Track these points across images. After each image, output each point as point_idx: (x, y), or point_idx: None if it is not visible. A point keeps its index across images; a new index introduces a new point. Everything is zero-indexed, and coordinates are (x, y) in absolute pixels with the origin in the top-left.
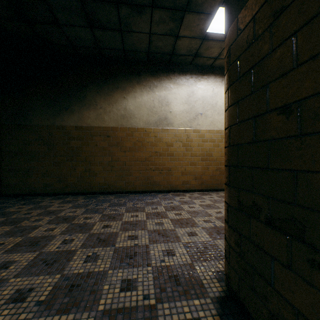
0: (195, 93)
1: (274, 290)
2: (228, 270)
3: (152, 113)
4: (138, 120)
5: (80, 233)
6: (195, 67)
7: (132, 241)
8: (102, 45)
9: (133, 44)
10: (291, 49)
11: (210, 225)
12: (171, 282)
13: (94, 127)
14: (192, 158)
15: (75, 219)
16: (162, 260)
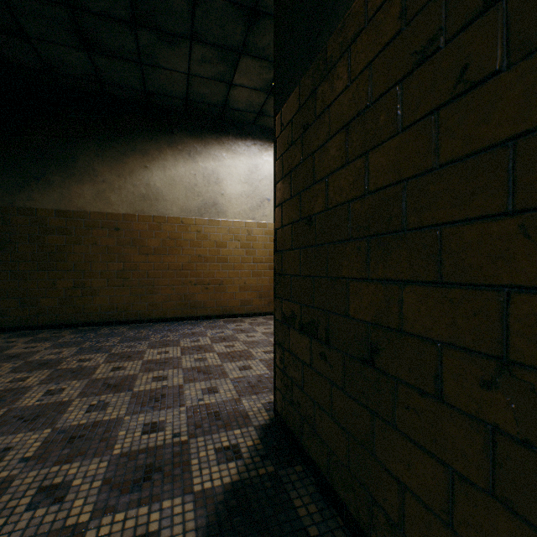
0: (260, 168)
1: (303, 393)
2: (275, 394)
3: (193, 194)
4: (169, 205)
5: (74, 380)
6: (260, 129)
7: (159, 382)
8: (108, 79)
9: (162, 85)
10: (312, 166)
11: (271, 356)
12: (209, 418)
13: (92, 212)
14: (256, 265)
15: (62, 363)
16: (200, 399)
